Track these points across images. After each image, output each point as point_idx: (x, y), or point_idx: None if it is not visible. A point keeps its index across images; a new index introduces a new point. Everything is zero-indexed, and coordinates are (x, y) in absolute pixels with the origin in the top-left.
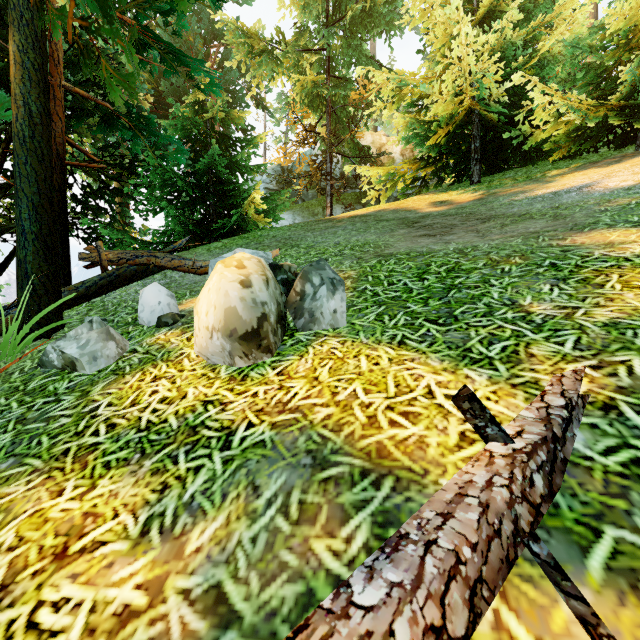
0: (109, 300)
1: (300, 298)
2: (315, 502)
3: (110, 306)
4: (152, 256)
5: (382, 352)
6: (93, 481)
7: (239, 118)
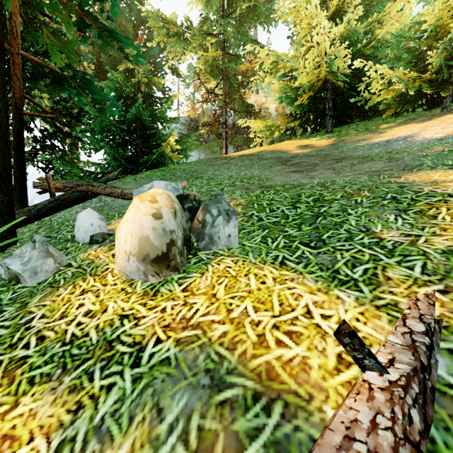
0: (55, 219)
1: (202, 225)
2: (212, 429)
3: (55, 225)
4: (90, 185)
5: (267, 271)
6: (16, 398)
7: (159, 82)
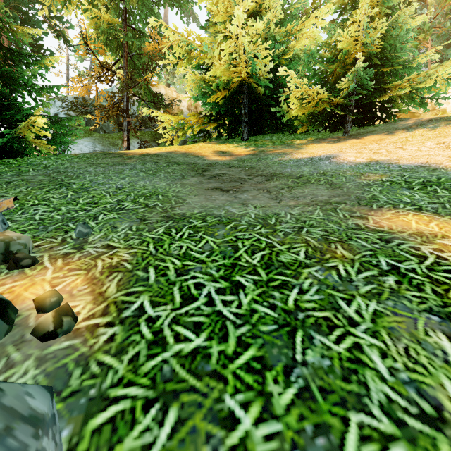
0: None
1: None
2: None
3: None
4: None
5: None
6: None
7: (22, 33)
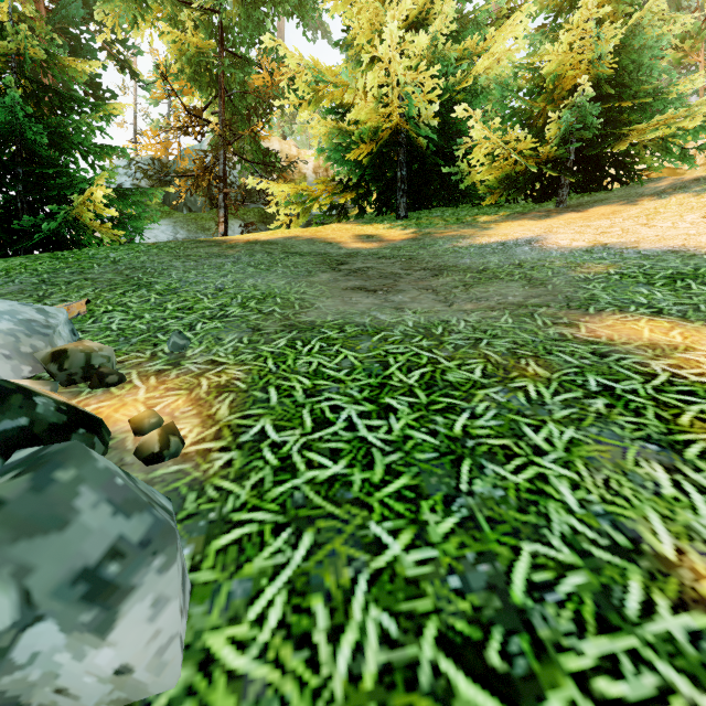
0: None
1: None
2: None
3: None
4: None
5: None
6: None
7: (75, 69)
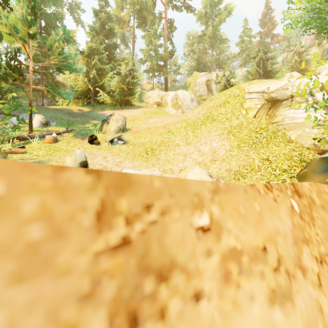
0: None
1: (49, 121)
2: None
3: None
4: None
5: (60, 127)
6: None
7: None
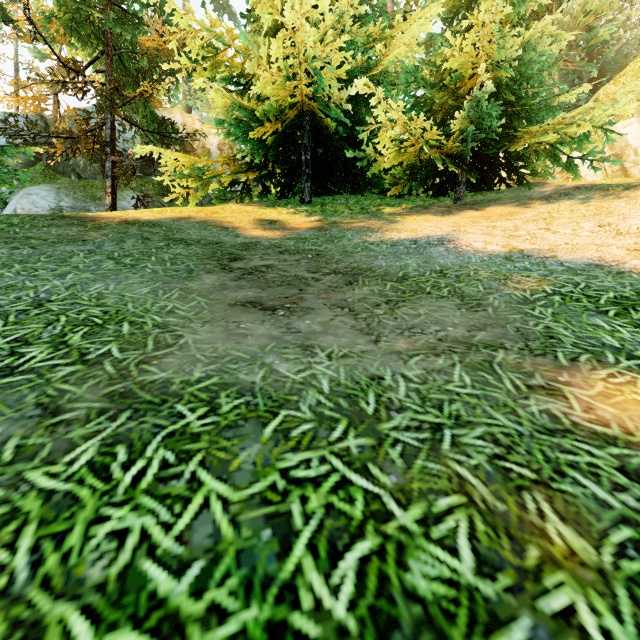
0: None
1: None
2: None
3: None
4: None
5: None
6: None
7: None
